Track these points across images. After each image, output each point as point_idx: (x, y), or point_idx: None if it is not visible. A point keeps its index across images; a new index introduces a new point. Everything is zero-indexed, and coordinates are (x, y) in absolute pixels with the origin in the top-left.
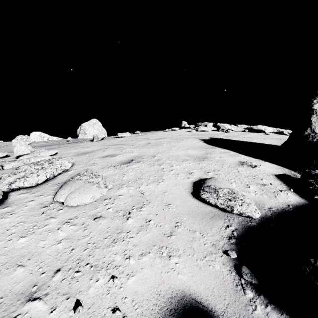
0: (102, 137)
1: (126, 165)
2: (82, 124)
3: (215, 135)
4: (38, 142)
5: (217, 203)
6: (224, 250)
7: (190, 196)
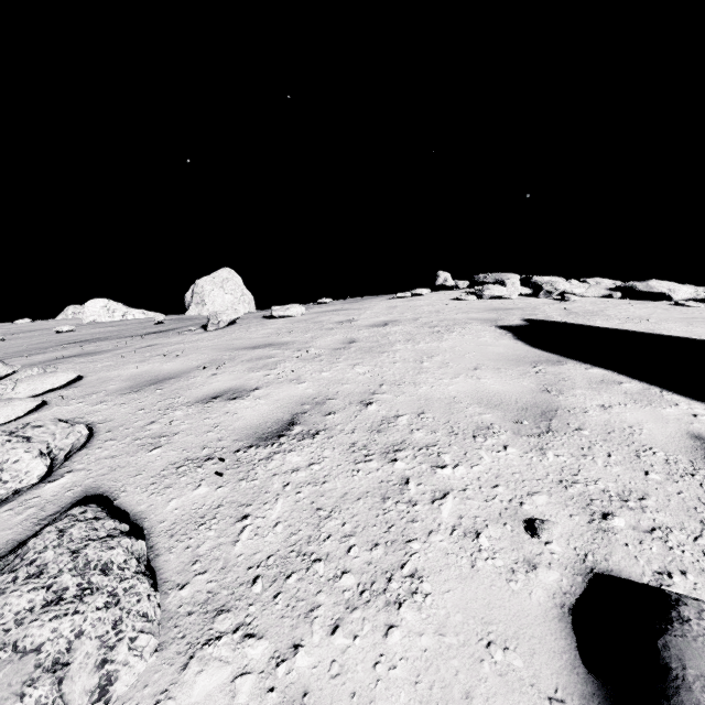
0: (230, 319)
1: (266, 448)
2: (197, 282)
3: (537, 311)
4: (94, 325)
5: None
6: None
7: None
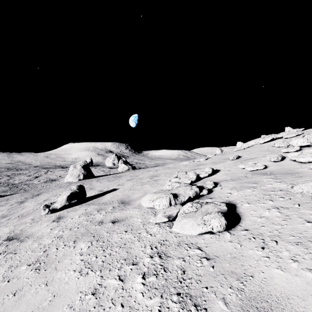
0: None
1: None
2: None
3: None
4: None
5: None
6: None
7: None
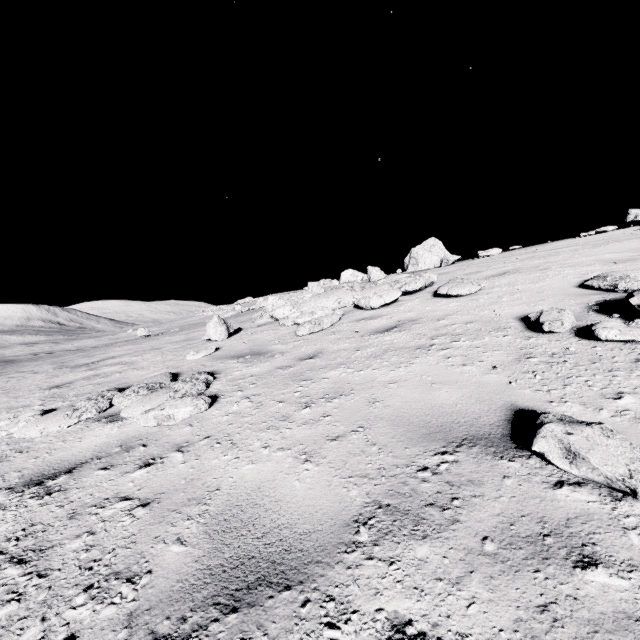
0: (454, 259)
1: (497, 277)
2: (413, 250)
3: None
4: None
5: (601, 285)
6: (587, 304)
7: (573, 287)
